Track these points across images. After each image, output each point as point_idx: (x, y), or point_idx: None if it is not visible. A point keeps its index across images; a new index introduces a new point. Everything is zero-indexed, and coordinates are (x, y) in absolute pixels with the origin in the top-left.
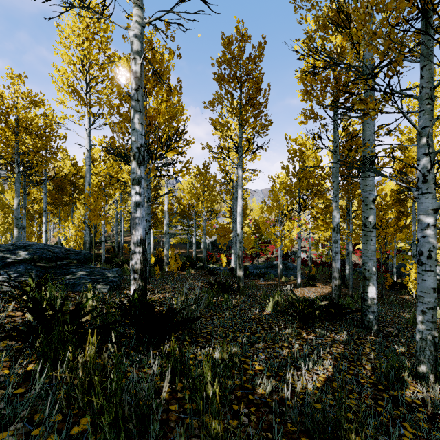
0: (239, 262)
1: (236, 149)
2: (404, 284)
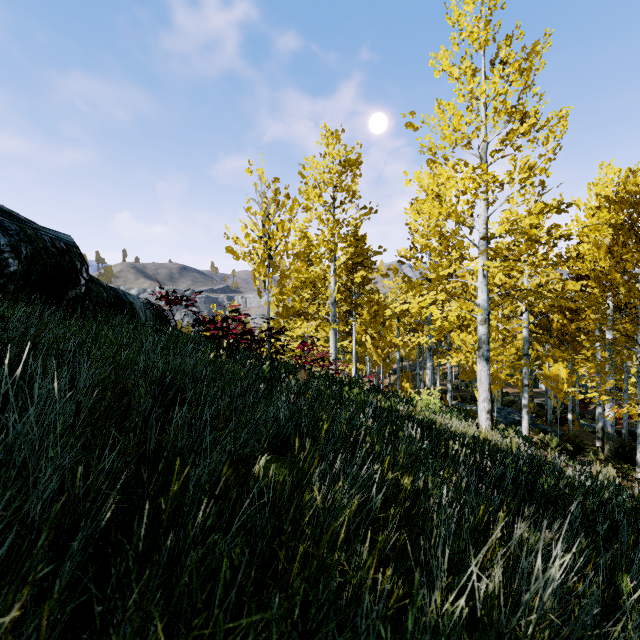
0: None
1: None
2: None
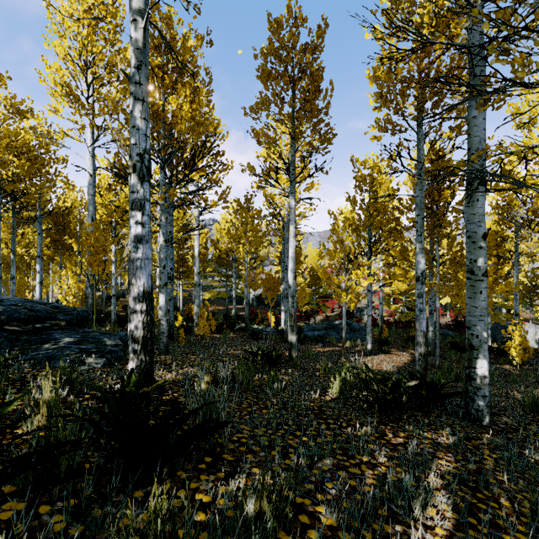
0: (291, 323)
1: (287, 170)
2: (502, 350)
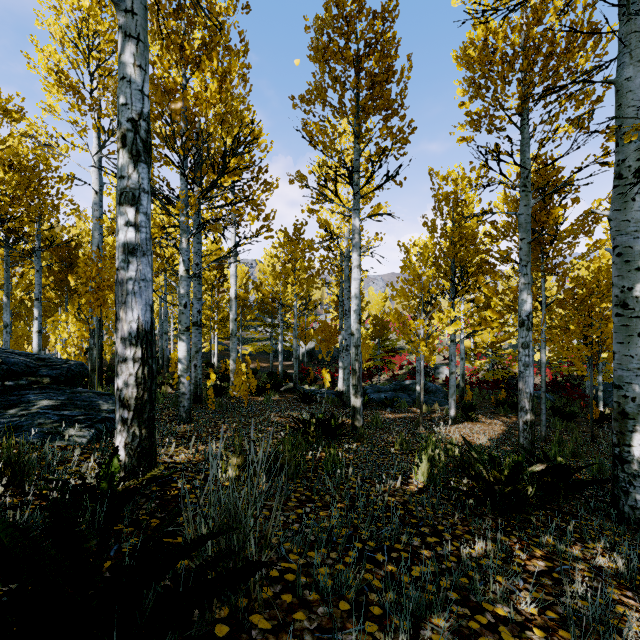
0: (355, 381)
1: (350, 178)
2: None
